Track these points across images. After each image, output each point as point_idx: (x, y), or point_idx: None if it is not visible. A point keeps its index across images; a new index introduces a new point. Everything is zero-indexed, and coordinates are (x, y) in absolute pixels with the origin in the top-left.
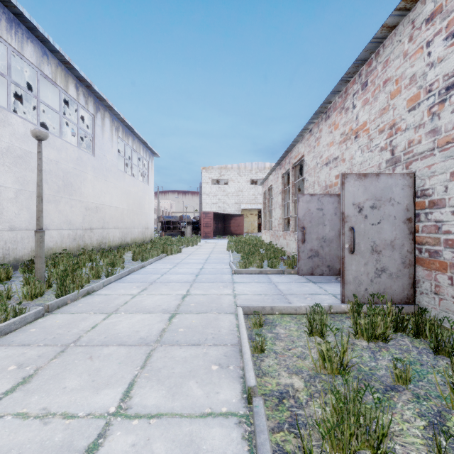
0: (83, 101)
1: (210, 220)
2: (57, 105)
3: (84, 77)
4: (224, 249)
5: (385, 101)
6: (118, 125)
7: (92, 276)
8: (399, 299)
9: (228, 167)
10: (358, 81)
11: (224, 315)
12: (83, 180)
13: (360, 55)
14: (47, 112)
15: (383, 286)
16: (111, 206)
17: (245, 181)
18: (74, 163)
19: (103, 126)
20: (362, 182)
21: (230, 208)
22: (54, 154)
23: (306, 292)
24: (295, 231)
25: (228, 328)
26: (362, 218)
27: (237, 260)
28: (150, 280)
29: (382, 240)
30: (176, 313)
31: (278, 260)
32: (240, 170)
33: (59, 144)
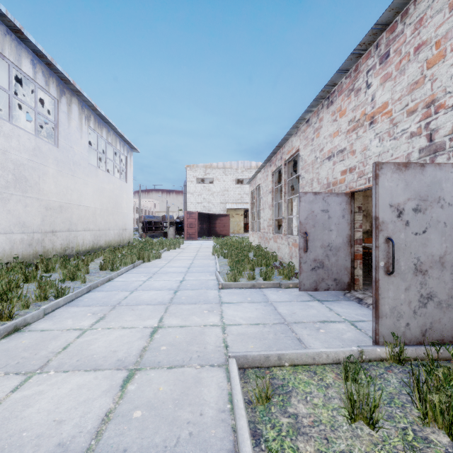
0: (42, 81)
1: (194, 221)
2: (14, 87)
3: (42, 52)
4: (209, 253)
5: (418, 72)
6: (89, 113)
7: (36, 297)
8: (451, 337)
9: (213, 165)
10: (375, 53)
11: (209, 370)
12: (42, 174)
13: (381, 17)
14: (1, 95)
15: (430, 320)
16: (79, 205)
17: (231, 181)
18: (29, 154)
19: (69, 113)
20: (403, 175)
21: (216, 207)
22: (0, 142)
23: (315, 318)
24: (287, 234)
25: (216, 406)
26: (403, 225)
27: (224, 268)
28: (113, 301)
29: (429, 255)
30: (137, 370)
31: (273, 270)
32: (225, 169)
33: (7, 129)
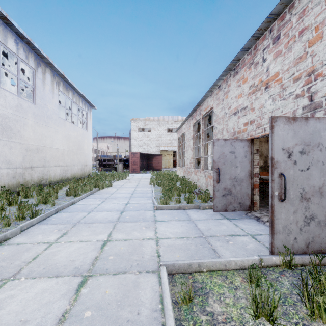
0: (23, 56)
1: (137, 159)
2: (3, 60)
3: (23, 34)
4: (147, 182)
5: (302, 49)
6: (59, 80)
7: (15, 217)
8: None
9: (150, 118)
10: (269, 36)
11: (145, 276)
12: (23, 125)
13: (274, 8)
14: None
15: (312, 235)
16: (51, 148)
17: (163, 130)
18: (13, 109)
19: (44, 80)
20: (292, 126)
21: (152, 149)
22: None
23: (226, 233)
24: (204, 169)
25: (150, 306)
26: (292, 164)
27: (158, 194)
28: (74, 220)
29: (311, 186)
30: (89, 276)
31: (194, 196)
32: (159, 121)
33: None
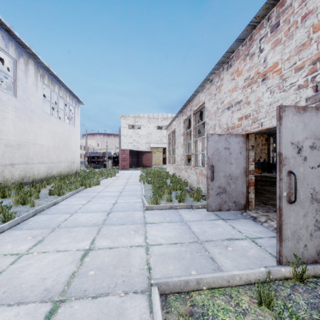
0: (2, 44)
1: (126, 156)
2: None
3: (1, 20)
4: (137, 180)
5: (305, 36)
6: (44, 73)
7: None
8: None
9: (140, 115)
10: (267, 24)
11: (133, 299)
12: (2, 119)
13: None
14: None
15: None
16: (35, 144)
17: (153, 127)
18: None
19: (26, 71)
20: (301, 117)
21: (142, 146)
22: None
23: (223, 236)
24: (195, 166)
25: None
26: (301, 160)
27: (148, 192)
28: (54, 224)
29: None
30: (61, 301)
31: (185, 194)
32: (149, 118)
33: None
